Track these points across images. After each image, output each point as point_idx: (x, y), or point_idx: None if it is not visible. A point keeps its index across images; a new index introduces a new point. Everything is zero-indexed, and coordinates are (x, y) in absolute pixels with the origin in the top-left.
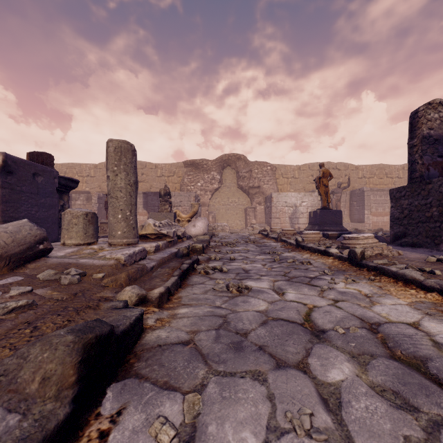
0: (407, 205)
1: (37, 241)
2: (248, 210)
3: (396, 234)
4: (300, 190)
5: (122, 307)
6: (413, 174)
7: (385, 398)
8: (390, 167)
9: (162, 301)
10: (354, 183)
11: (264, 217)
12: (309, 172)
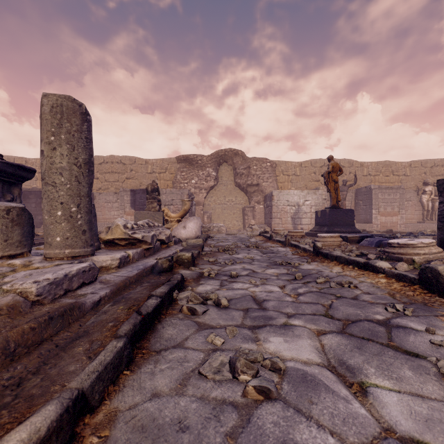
0: None
1: None
2: (246, 209)
3: None
4: (301, 188)
5: None
6: None
7: None
8: (397, 164)
9: None
10: (358, 180)
11: (264, 217)
12: (311, 168)
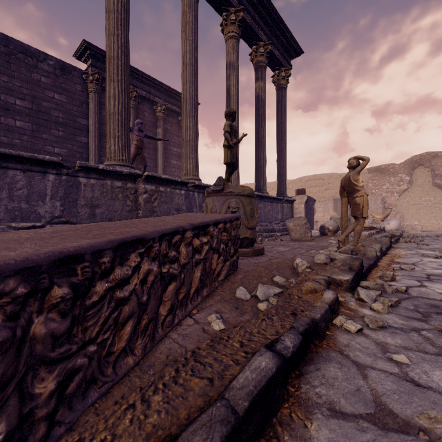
0: None
1: (337, 227)
2: None
3: None
4: None
5: None
6: None
7: None
8: None
9: (392, 243)
10: None
11: None
12: None
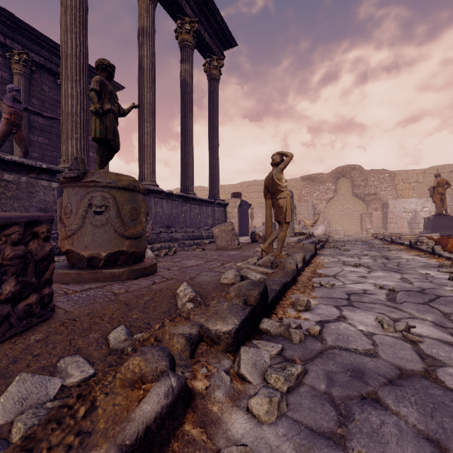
0: None
1: None
2: (364, 215)
3: None
4: (425, 194)
5: None
6: None
7: (372, 259)
8: None
9: (318, 250)
10: None
11: (381, 222)
12: None
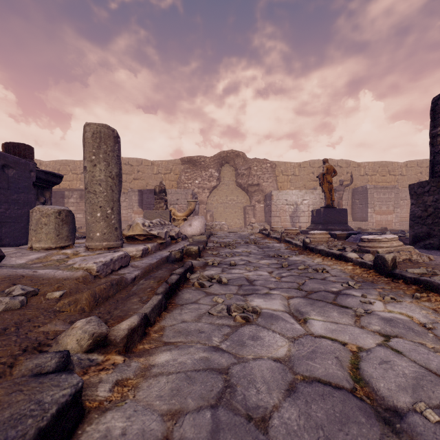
0: (432, 202)
1: None
2: (247, 208)
3: (418, 235)
4: (300, 187)
5: (54, 367)
6: (436, 167)
7: None
8: (393, 165)
9: (132, 340)
10: (355, 180)
11: (264, 215)
12: (310, 169)
